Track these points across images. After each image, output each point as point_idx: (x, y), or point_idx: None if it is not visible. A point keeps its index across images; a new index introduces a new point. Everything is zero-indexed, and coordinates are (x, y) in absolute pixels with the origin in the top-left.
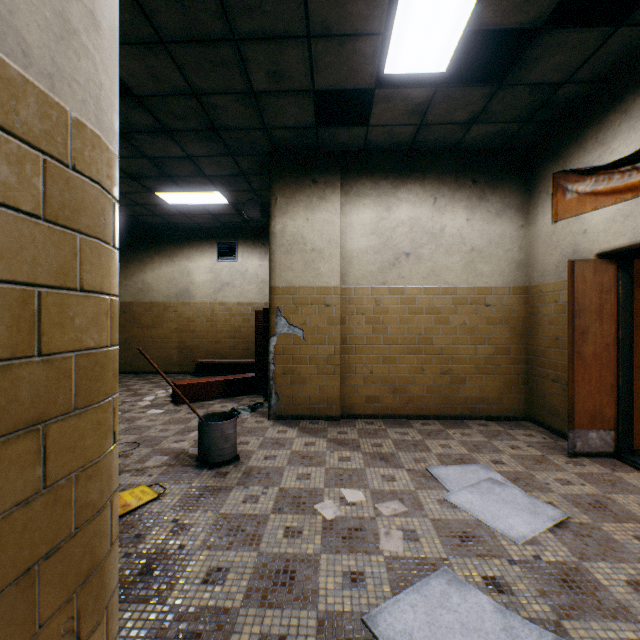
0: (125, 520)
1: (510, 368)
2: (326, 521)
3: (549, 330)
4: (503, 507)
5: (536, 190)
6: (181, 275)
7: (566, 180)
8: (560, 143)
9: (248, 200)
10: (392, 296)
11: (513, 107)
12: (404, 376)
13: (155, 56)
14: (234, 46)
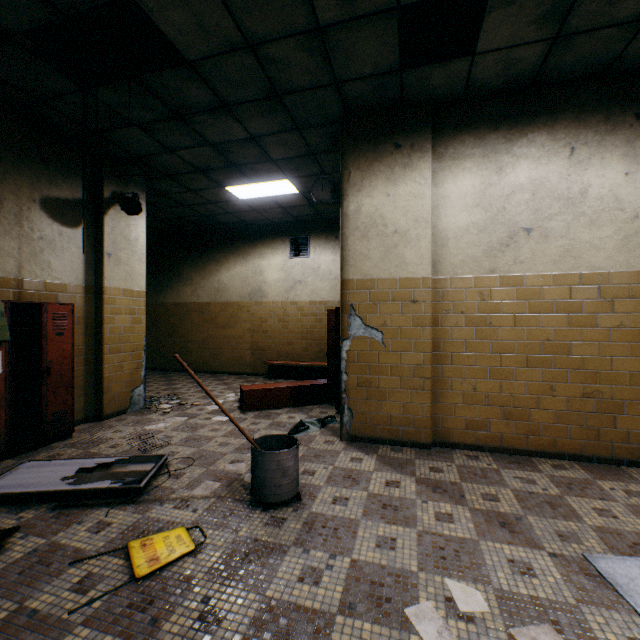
0: (147, 585)
1: None
2: None
3: None
4: None
5: None
6: (254, 274)
7: None
8: None
9: (317, 180)
10: (504, 288)
11: None
12: (523, 397)
13: None
14: None
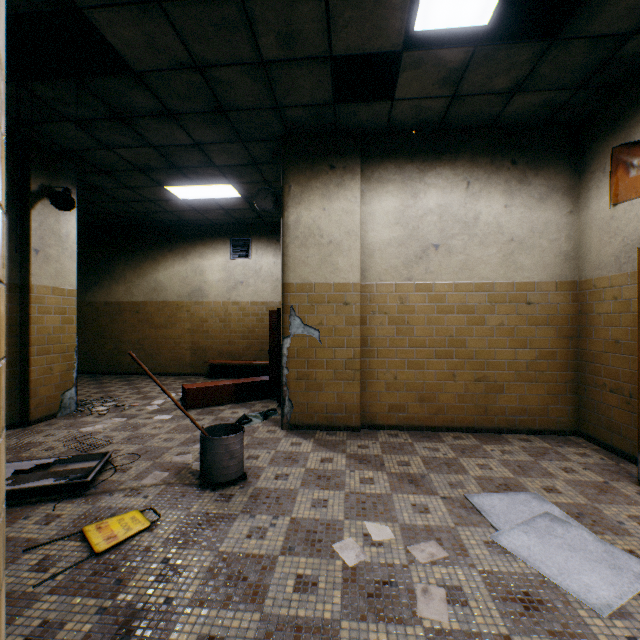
0: (107, 557)
1: (556, 375)
2: (347, 569)
3: (606, 332)
4: (571, 557)
5: (588, 170)
6: (194, 274)
7: (630, 154)
8: (621, 111)
9: (260, 190)
10: (419, 293)
11: (566, 69)
12: (432, 383)
13: (151, 19)
14: (239, 1)
